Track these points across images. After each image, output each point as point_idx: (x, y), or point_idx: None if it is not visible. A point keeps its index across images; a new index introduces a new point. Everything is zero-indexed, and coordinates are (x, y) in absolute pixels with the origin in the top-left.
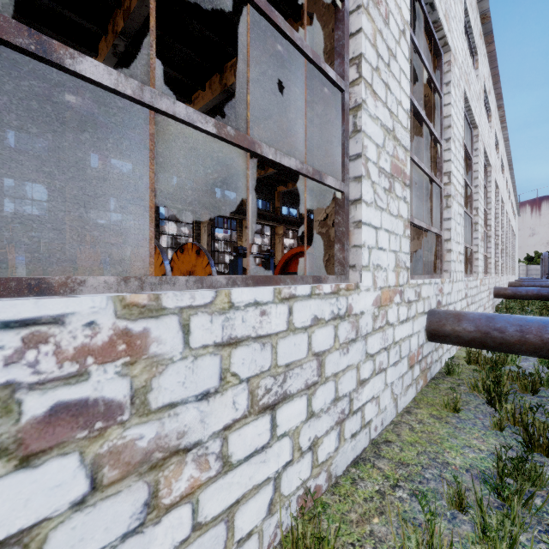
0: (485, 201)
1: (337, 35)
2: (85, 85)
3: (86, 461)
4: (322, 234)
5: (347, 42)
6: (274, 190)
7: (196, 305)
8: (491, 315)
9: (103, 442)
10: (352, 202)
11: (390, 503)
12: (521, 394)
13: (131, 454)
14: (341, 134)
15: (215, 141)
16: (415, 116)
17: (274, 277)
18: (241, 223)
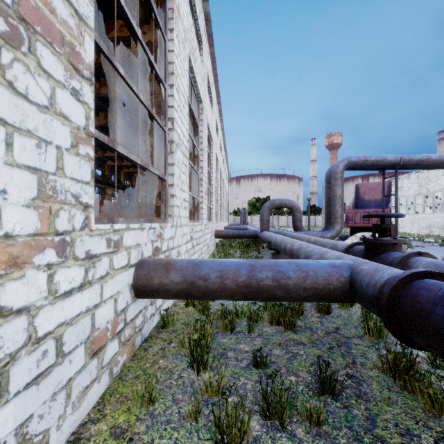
0: (209, 166)
1: None
2: None
3: None
4: None
5: None
6: None
7: None
8: (197, 261)
9: None
10: None
11: None
12: (223, 335)
13: None
14: None
15: None
16: (126, 23)
17: None
18: None
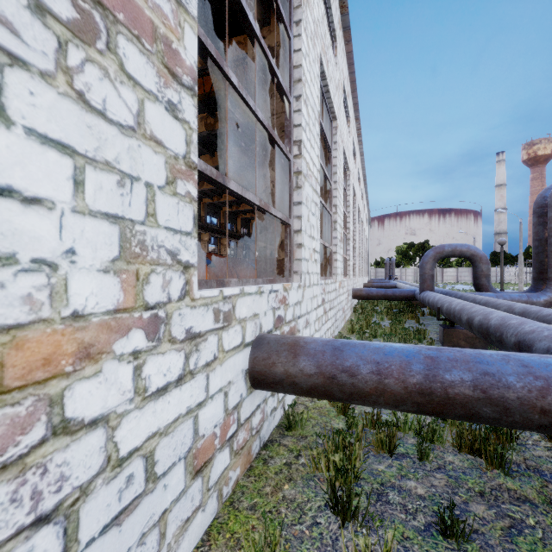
0: (345, 204)
1: None
2: None
3: None
4: None
5: None
6: None
7: None
8: (339, 344)
9: None
10: None
11: None
12: (377, 456)
13: None
14: None
15: None
16: (240, 17)
17: None
18: None
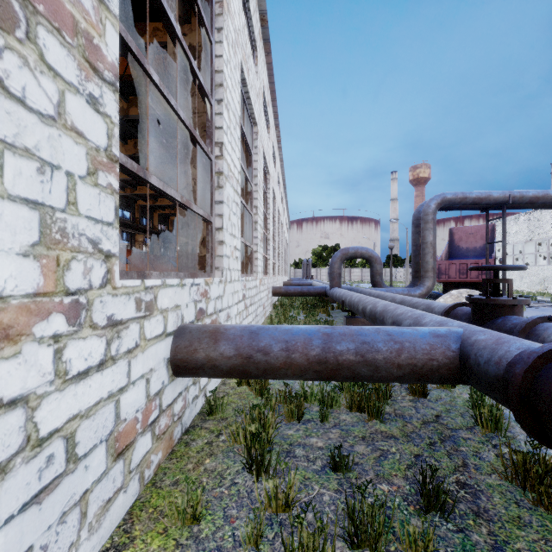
0: (265, 206)
1: None
2: None
3: None
4: None
5: None
6: None
7: None
8: (255, 328)
9: None
10: None
11: None
12: (288, 424)
13: None
14: None
15: None
16: (161, 16)
17: None
18: None
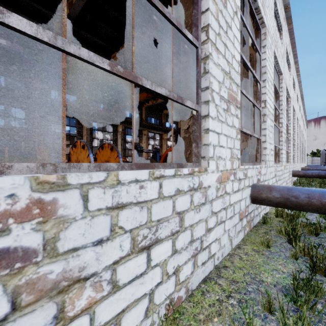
0: (287, 118)
1: (194, 13)
2: (14, 33)
3: (7, 291)
4: (186, 138)
5: (200, 17)
6: (161, 113)
7: (92, 182)
8: (290, 187)
9: (21, 276)
10: (203, 117)
11: (225, 308)
12: (308, 236)
13: (43, 284)
14: (196, 74)
15: (110, 75)
16: (244, 65)
17: (150, 164)
18: (141, 132)
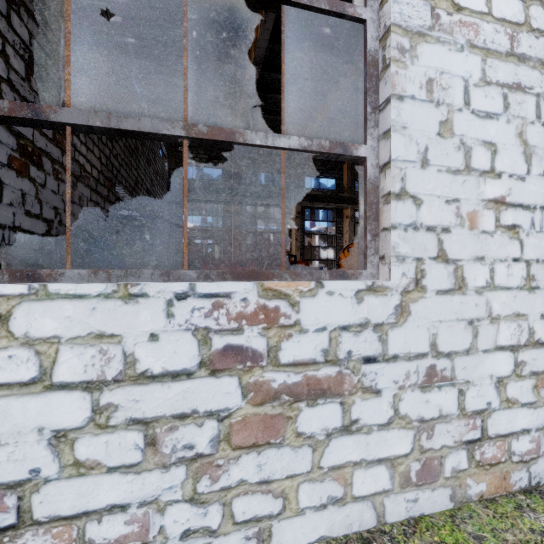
0: None
1: None
2: None
3: None
4: None
5: None
6: None
7: None
8: None
9: None
10: None
11: None
12: None
13: None
14: None
15: None
16: None
17: None
18: None
